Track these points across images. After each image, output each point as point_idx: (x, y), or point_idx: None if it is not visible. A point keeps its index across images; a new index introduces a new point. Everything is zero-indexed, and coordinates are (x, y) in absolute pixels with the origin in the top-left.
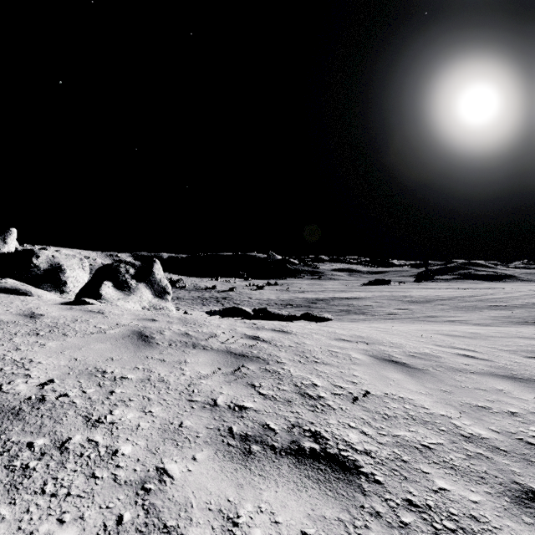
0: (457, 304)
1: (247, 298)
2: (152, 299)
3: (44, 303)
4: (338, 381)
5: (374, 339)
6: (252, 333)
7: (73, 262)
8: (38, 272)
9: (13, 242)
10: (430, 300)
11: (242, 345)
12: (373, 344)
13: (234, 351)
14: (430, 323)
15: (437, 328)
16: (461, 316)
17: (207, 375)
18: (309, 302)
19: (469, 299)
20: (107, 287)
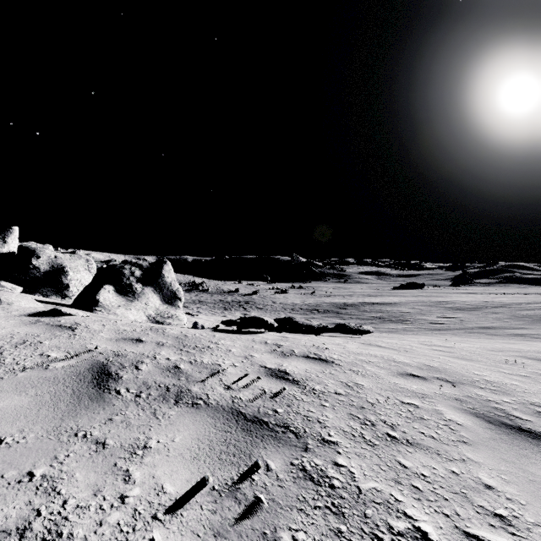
0: (515, 313)
1: (271, 302)
2: (160, 306)
3: (7, 313)
4: (467, 515)
5: (456, 374)
6: (275, 363)
7: (78, 264)
8: (37, 275)
9: (14, 242)
10: (479, 307)
11: (258, 393)
12: (462, 385)
13: (244, 410)
14: (492, 338)
15: (515, 348)
16: (527, 328)
17: (175, 502)
18: (337, 307)
19: (528, 307)
20: (107, 291)
